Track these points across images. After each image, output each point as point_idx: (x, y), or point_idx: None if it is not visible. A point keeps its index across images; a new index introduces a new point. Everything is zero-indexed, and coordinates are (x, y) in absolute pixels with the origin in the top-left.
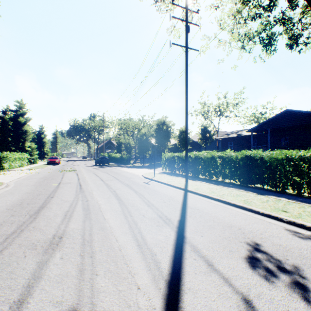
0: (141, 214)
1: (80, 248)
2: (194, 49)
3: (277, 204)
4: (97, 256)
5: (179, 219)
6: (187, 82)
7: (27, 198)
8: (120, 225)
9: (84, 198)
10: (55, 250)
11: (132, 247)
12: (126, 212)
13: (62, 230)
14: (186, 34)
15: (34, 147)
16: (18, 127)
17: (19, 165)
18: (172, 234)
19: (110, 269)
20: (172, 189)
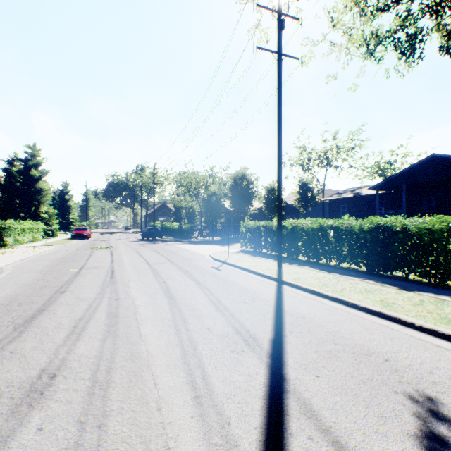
0: (204, 325)
1: (83, 403)
2: (291, 57)
3: (442, 309)
4: (111, 425)
5: (272, 337)
6: (280, 108)
7: (23, 293)
8: (166, 349)
9: (114, 295)
10: (32, 409)
11: (183, 403)
12: (179, 321)
13: (60, 358)
14: (280, 33)
15: (52, 213)
16: (30, 184)
17: (29, 240)
18: (260, 371)
19: None
20: (257, 279)
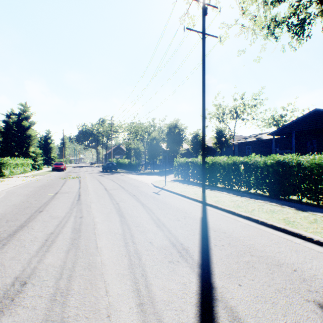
0: (147, 239)
1: (45, 310)
2: (212, 36)
3: None
4: None
5: (201, 249)
6: (204, 74)
7: (11, 212)
8: (117, 259)
9: (79, 214)
10: (2, 315)
11: (129, 310)
12: (127, 235)
13: (32, 267)
14: (203, 17)
15: (38, 152)
16: (22, 131)
17: (21, 172)
18: (192, 280)
19: None
20: (187, 202)
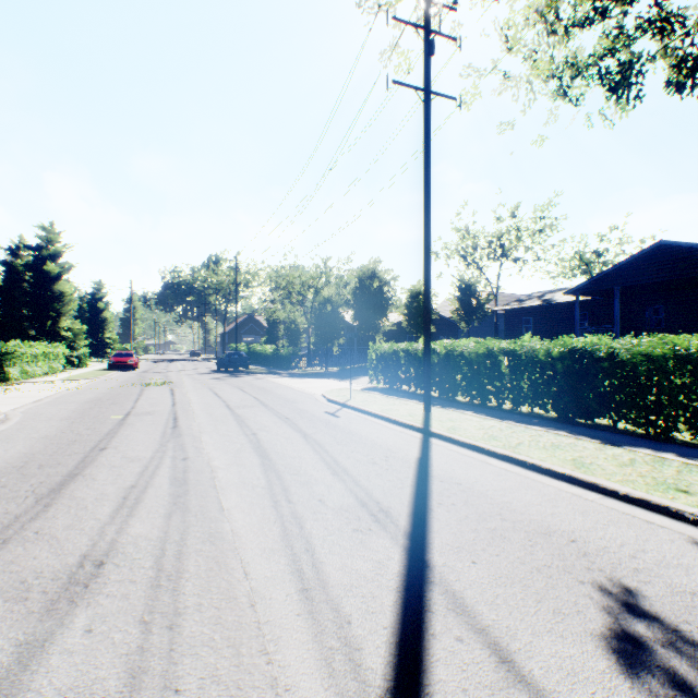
0: (314, 495)
1: (146, 598)
2: (444, 96)
3: (660, 472)
4: (187, 625)
5: (412, 511)
6: (428, 173)
7: (43, 450)
8: (260, 527)
9: (179, 453)
10: (75, 606)
11: (286, 597)
12: (277, 489)
13: (108, 540)
14: (427, 60)
15: (79, 330)
16: (44, 285)
17: (44, 372)
18: (394, 556)
19: (218, 673)
20: (394, 430)
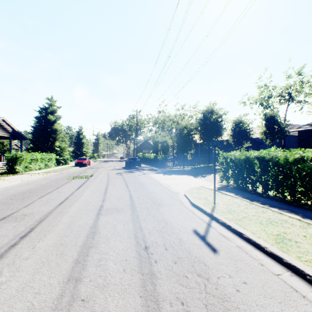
0: None
1: None
2: None
3: None
4: None
5: None
6: None
7: None
8: None
9: None
10: None
11: None
12: None
13: None
14: None
15: (63, 147)
16: (48, 126)
17: (42, 167)
18: None
19: None
20: None
